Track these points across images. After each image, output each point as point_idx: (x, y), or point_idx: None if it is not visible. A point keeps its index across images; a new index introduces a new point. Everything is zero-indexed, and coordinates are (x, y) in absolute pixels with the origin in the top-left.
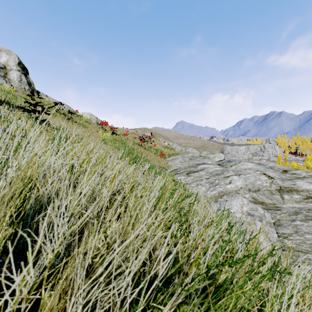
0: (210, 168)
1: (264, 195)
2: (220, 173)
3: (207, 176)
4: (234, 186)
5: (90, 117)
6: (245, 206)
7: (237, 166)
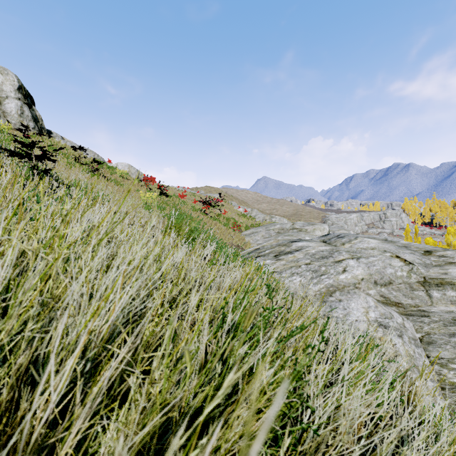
0: (311, 248)
1: (399, 291)
2: (327, 255)
3: (307, 260)
4: (351, 276)
5: (129, 170)
6: (373, 310)
7: (353, 245)
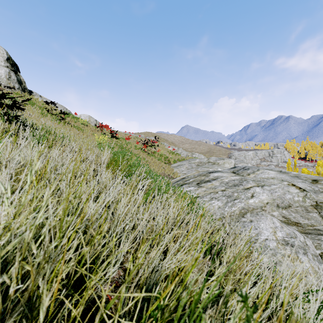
0: (225, 178)
1: (297, 212)
2: (238, 183)
3: (222, 187)
4: (258, 201)
5: (89, 120)
6: (279, 230)
7: (256, 175)
